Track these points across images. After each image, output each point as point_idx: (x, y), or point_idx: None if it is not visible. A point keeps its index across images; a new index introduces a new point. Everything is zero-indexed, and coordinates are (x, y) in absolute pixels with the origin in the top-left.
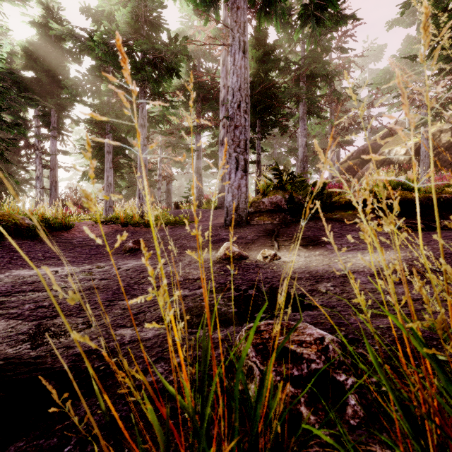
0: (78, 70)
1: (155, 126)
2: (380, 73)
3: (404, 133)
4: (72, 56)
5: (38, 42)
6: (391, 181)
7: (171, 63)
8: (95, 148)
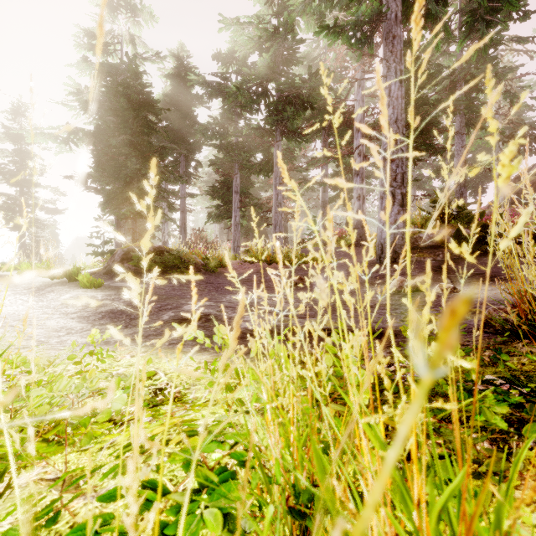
0: (210, 116)
1: (286, 163)
2: None
3: None
4: (198, 100)
5: (171, 93)
6: None
7: (309, 98)
8: (222, 189)
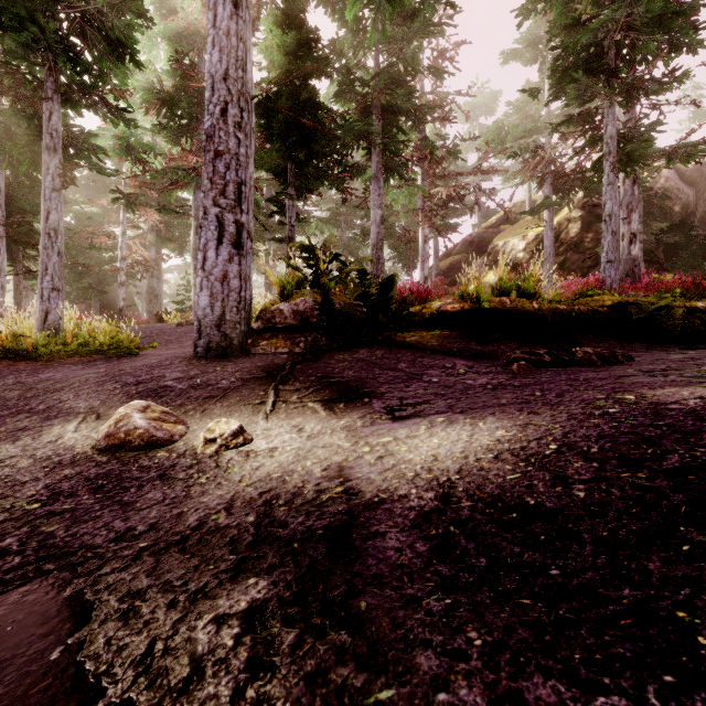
0: None
1: (88, 157)
2: (492, 127)
3: (523, 220)
4: None
5: None
6: (502, 282)
7: (114, 30)
8: None
